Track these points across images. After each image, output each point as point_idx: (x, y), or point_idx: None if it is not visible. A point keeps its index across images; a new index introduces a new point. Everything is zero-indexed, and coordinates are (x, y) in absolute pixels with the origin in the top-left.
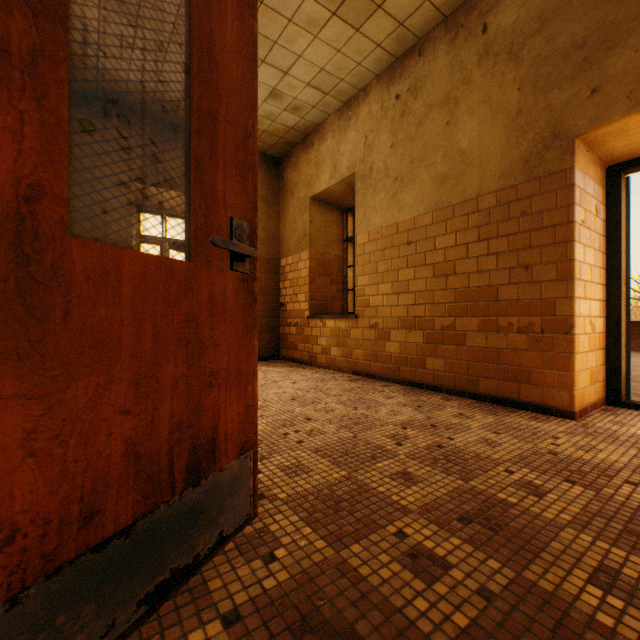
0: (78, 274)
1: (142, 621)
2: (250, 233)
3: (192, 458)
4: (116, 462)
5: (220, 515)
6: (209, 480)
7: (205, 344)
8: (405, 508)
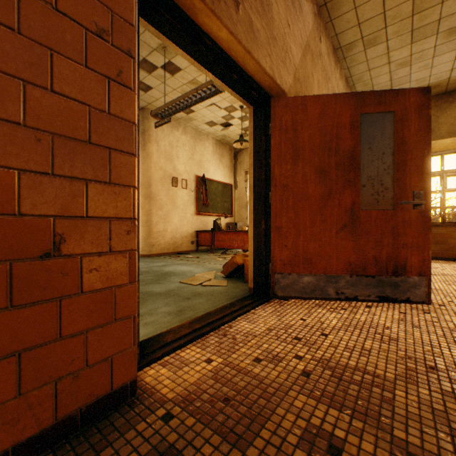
0: (361, 217)
1: (376, 301)
2: (425, 194)
3: (394, 268)
4: (370, 259)
5: (407, 292)
6: (401, 277)
7: (400, 234)
8: None
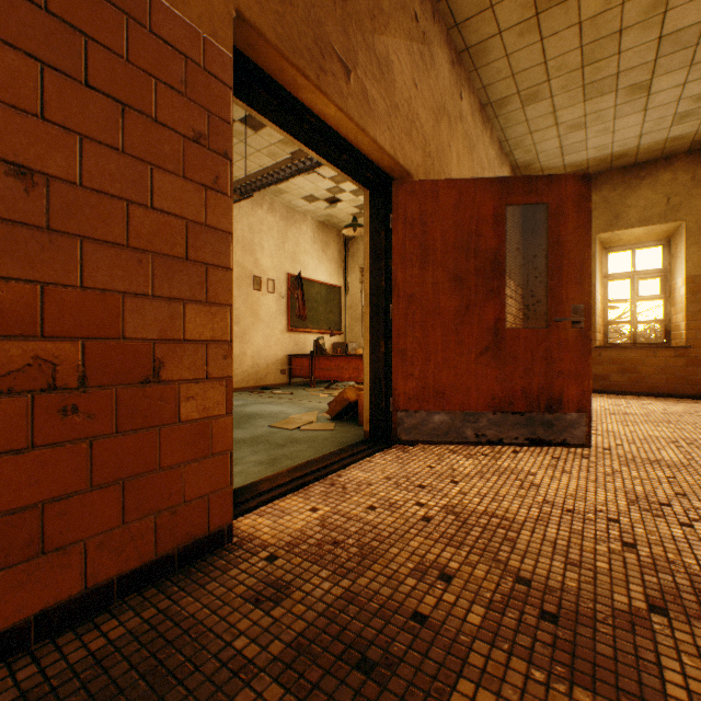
0: (507, 338)
1: (526, 445)
2: (585, 308)
3: (547, 402)
4: (517, 391)
5: (563, 432)
6: (557, 414)
7: (554, 360)
8: (700, 478)
